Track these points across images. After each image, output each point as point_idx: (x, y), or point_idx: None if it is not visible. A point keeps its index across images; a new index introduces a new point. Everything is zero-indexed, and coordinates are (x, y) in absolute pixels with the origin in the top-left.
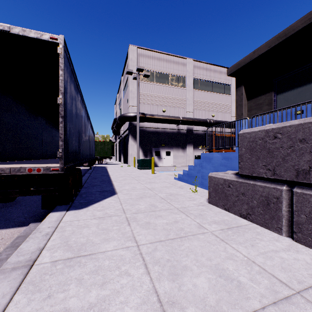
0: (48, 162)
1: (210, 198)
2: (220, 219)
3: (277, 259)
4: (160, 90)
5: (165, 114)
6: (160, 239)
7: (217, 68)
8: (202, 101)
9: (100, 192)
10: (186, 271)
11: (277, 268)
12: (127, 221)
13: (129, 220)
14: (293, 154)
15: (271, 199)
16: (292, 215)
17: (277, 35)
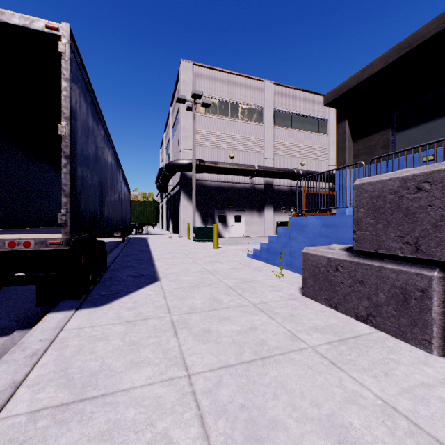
0: (53, 231)
1: (305, 287)
2: (324, 324)
3: (434, 402)
4: (226, 126)
5: (233, 161)
6: (228, 361)
7: (308, 95)
8: (287, 143)
9: (133, 277)
10: (276, 432)
11: (440, 423)
12: (173, 327)
13: (177, 326)
14: None
15: (411, 291)
16: None
17: (397, 45)
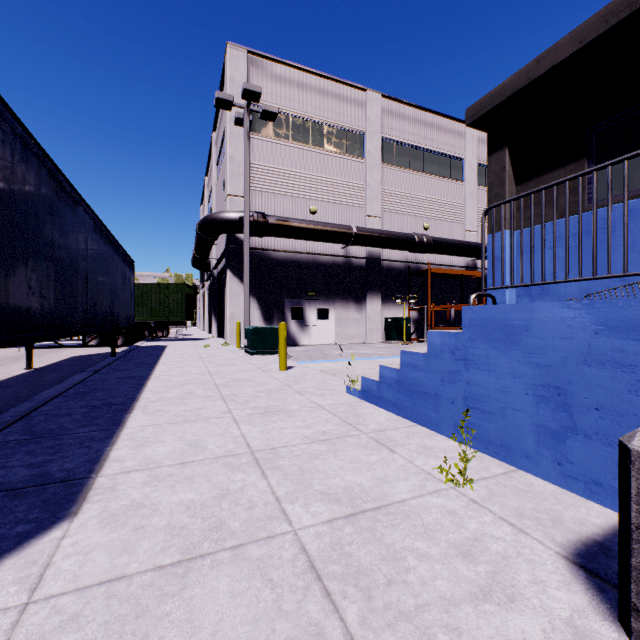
0: None
1: None
2: None
3: None
4: (304, 161)
5: (316, 219)
6: None
7: (434, 119)
8: (402, 193)
9: None
10: None
11: None
12: None
13: None
14: None
15: None
16: None
17: (604, 9)
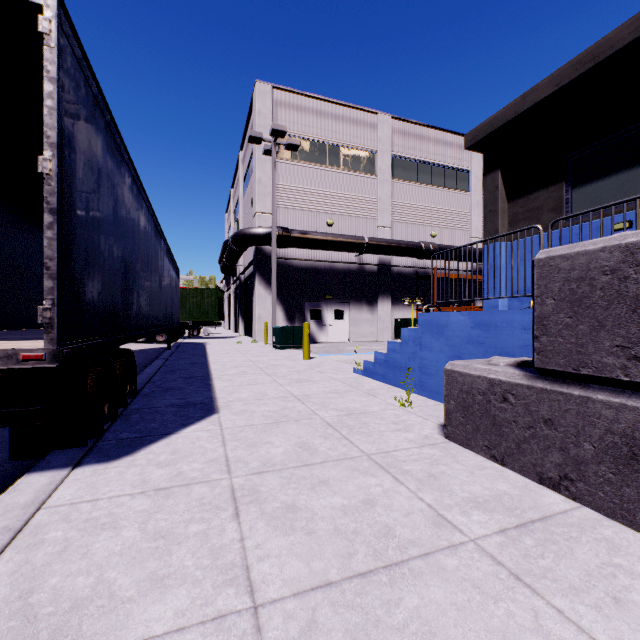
0: None
1: (449, 425)
2: (487, 492)
3: None
4: (322, 180)
5: (333, 231)
6: (327, 574)
7: (441, 135)
8: (411, 205)
9: (177, 407)
10: None
11: None
12: (233, 500)
13: (240, 499)
14: None
15: None
16: None
17: (574, 59)
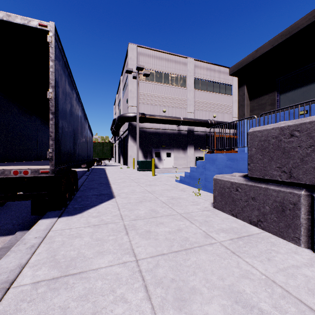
0: (41, 164)
1: (215, 202)
2: (228, 227)
3: (300, 277)
4: (160, 90)
5: (165, 114)
6: (162, 251)
7: (218, 68)
8: (203, 101)
9: (96, 195)
10: (195, 295)
11: (303, 290)
12: (125, 229)
13: (128, 228)
14: (314, 154)
15: (286, 205)
16: (313, 224)
17: (280, 33)
